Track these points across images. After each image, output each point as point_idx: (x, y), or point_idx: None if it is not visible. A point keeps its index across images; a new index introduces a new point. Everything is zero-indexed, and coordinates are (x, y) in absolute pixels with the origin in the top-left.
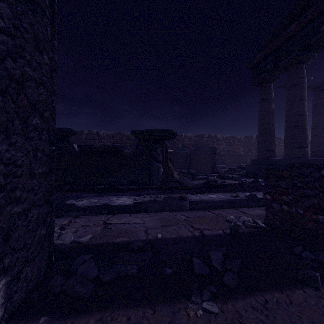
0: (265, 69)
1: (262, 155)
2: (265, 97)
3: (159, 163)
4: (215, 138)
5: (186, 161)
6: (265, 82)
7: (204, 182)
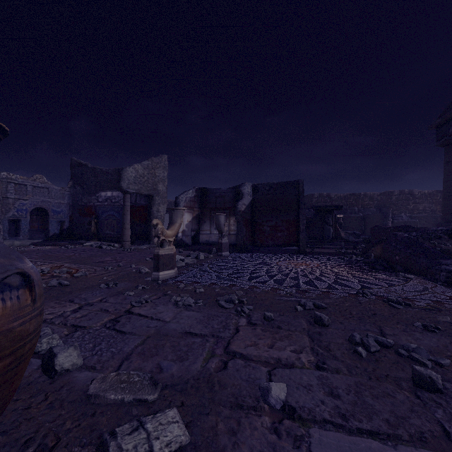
0: (447, 133)
1: (445, 219)
2: (449, 160)
3: (330, 226)
4: (411, 195)
5: (360, 225)
6: (449, 144)
7: (363, 239)
